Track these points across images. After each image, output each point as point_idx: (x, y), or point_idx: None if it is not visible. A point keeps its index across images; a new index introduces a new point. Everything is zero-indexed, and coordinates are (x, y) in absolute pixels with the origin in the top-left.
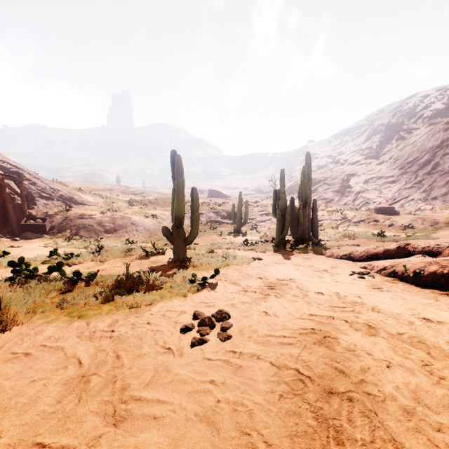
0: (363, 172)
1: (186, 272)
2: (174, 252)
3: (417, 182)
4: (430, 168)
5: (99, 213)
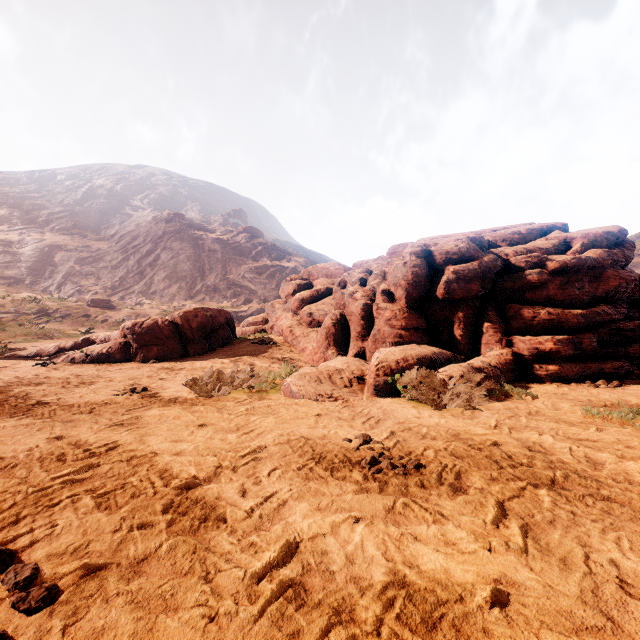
0: (75, 246)
1: None
2: None
3: (140, 272)
4: (153, 259)
5: None
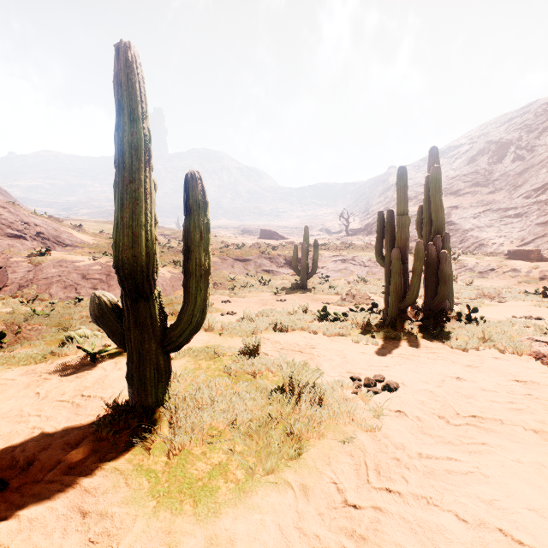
0: (469, 203)
1: (113, 525)
2: (127, 375)
3: None
4: None
5: (88, 259)
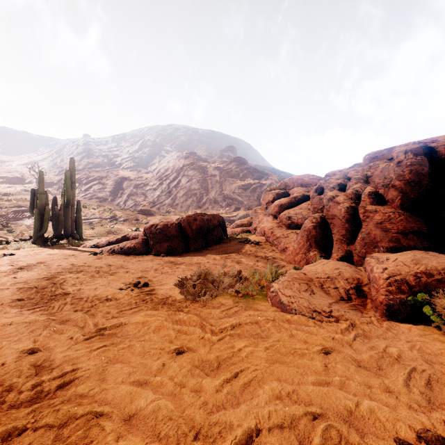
0: (134, 177)
1: None
2: None
3: (169, 191)
4: (176, 182)
5: None
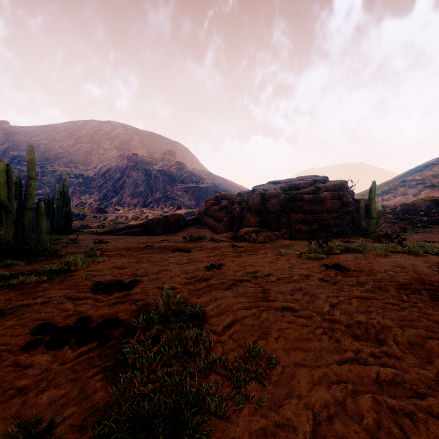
0: (74, 174)
1: None
2: None
3: (115, 191)
4: (121, 182)
5: None
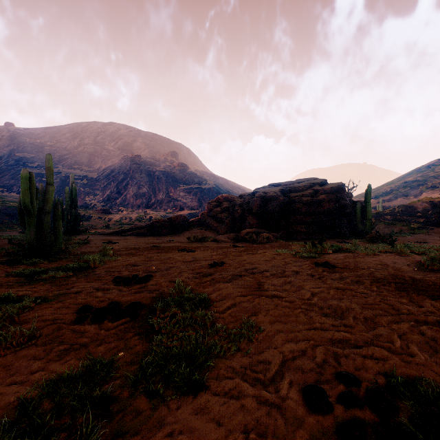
0: (78, 176)
1: None
2: None
3: (118, 192)
4: (125, 184)
5: None
